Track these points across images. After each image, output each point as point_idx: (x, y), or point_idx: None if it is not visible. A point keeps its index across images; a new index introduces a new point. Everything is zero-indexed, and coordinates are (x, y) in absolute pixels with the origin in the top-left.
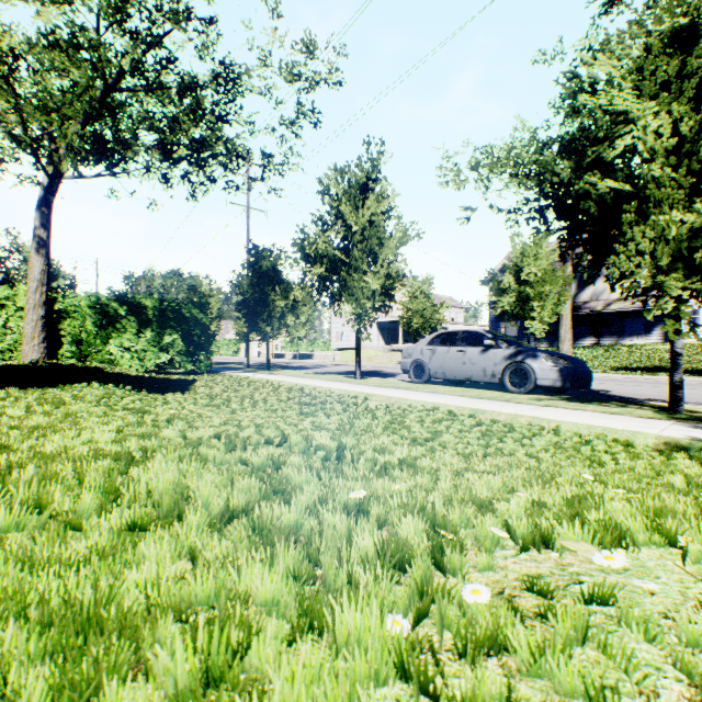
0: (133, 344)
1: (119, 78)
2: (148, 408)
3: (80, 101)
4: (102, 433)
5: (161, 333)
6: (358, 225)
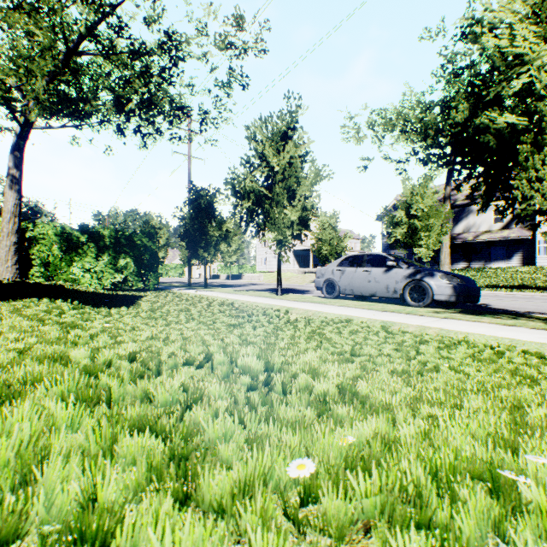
0: (92, 266)
1: (78, 42)
2: (81, 322)
3: (42, 57)
4: (3, 353)
5: (116, 257)
6: (279, 166)
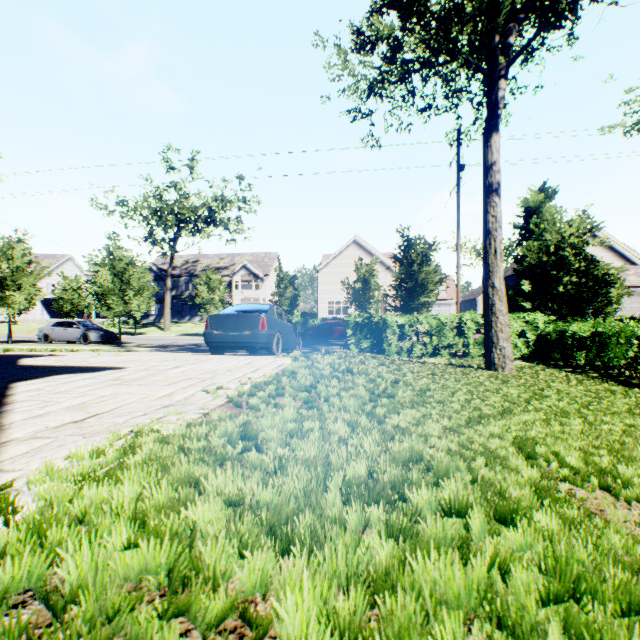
0: None
1: None
2: None
3: None
4: None
5: None
6: (10, 269)
